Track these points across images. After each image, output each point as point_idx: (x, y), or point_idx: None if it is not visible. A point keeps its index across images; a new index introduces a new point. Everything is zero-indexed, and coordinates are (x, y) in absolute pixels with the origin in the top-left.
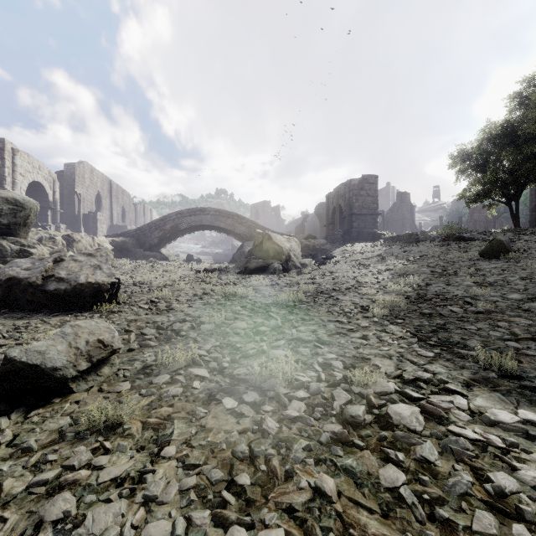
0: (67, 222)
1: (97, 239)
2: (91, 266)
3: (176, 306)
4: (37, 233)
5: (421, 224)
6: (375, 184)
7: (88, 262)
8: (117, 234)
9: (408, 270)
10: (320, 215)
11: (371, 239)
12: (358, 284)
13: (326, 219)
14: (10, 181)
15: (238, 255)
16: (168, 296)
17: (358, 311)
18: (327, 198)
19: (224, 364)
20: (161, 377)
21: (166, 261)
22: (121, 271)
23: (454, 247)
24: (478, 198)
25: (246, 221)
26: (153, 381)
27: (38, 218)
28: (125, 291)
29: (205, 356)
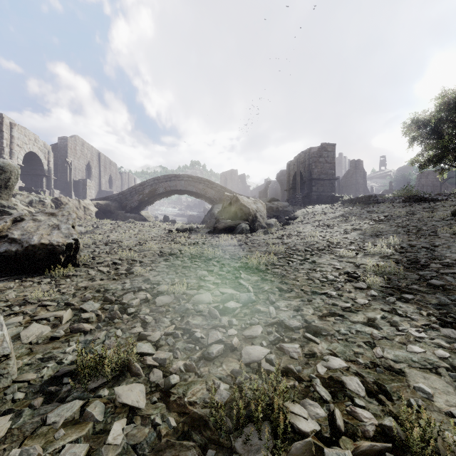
0: (61, 188)
1: (83, 202)
2: (49, 226)
3: (136, 269)
4: (28, 196)
5: (373, 189)
6: (333, 152)
7: (47, 222)
8: (102, 198)
9: (377, 229)
10: (281, 181)
11: (330, 201)
12: (330, 244)
13: (287, 184)
14: (8, 151)
15: (208, 216)
16: (134, 256)
17: (344, 278)
18: (288, 165)
19: (171, 379)
20: (65, 407)
21: (144, 222)
22: (102, 231)
23: (418, 207)
24: (431, 162)
25: (216, 186)
26: (48, 418)
27: (35, 184)
28: (93, 250)
29: (149, 354)
